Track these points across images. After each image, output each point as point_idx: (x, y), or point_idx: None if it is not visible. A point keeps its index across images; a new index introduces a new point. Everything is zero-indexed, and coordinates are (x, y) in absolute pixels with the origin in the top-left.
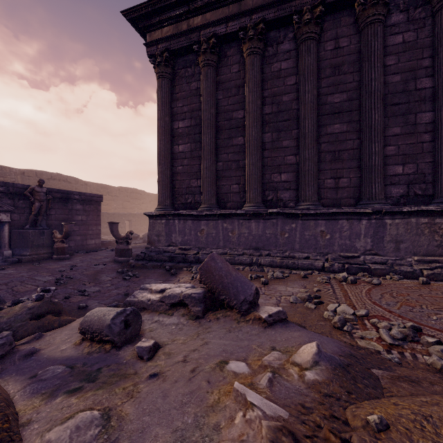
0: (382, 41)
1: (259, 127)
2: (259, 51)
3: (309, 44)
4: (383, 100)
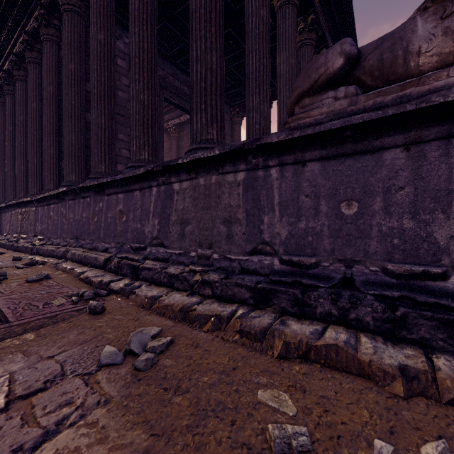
0: (21, 92)
1: (2, 153)
2: (1, 104)
3: (6, 98)
4: (23, 131)
